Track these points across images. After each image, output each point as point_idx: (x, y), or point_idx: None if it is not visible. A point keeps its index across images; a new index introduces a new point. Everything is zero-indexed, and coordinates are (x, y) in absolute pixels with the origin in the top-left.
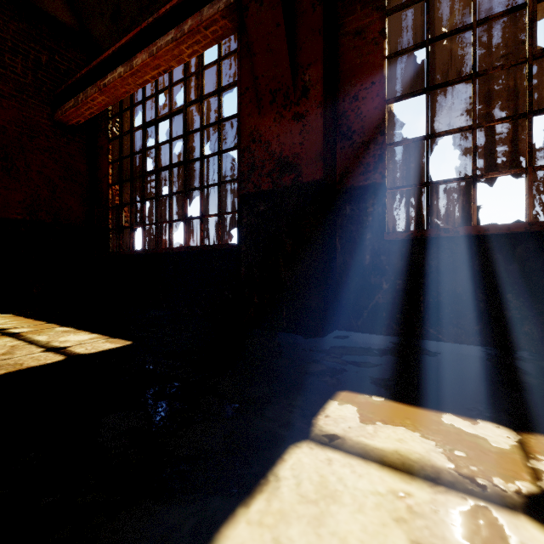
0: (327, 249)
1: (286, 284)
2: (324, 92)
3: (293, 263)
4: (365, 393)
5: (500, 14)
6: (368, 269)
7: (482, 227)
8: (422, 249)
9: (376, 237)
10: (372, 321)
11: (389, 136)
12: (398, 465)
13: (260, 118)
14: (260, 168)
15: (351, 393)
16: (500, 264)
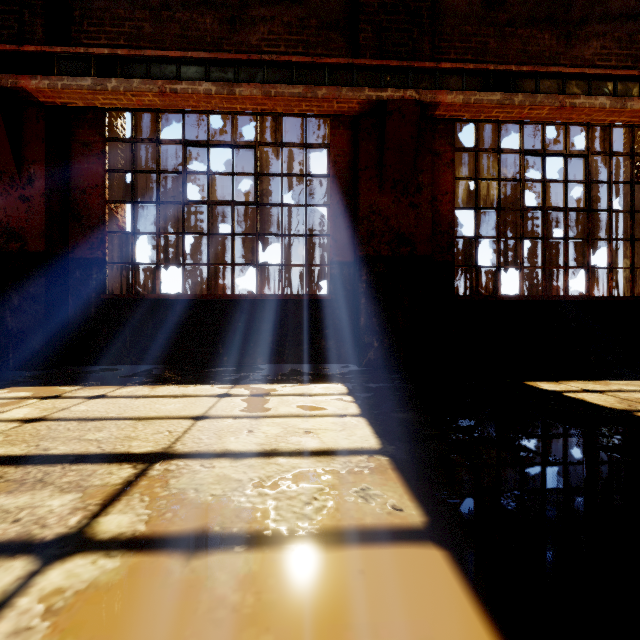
0: (54, 304)
1: (13, 331)
2: (48, 186)
3: (20, 314)
4: (26, 386)
5: (170, 172)
6: (93, 319)
7: (157, 295)
8: (128, 306)
9: (99, 296)
10: (96, 356)
11: (115, 224)
12: (3, 398)
13: None
14: None
15: (16, 387)
16: (169, 317)
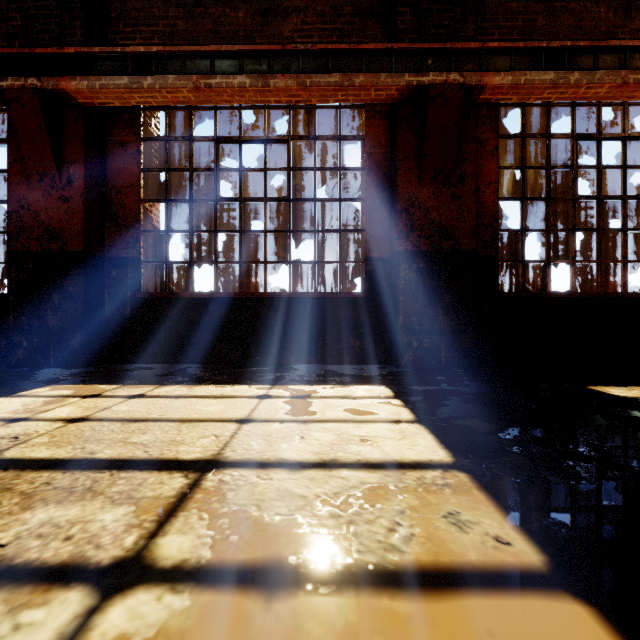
0: (91, 303)
1: (53, 329)
2: (86, 186)
3: (60, 313)
4: (67, 384)
5: (203, 169)
6: (129, 318)
7: (190, 293)
8: (162, 305)
9: (134, 295)
10: (132, 355)
11: (150, 223)
12: (46, 396)
13: (29, 190)
14: (29, 232)
15: (58, 385)
16: (202, 315)
